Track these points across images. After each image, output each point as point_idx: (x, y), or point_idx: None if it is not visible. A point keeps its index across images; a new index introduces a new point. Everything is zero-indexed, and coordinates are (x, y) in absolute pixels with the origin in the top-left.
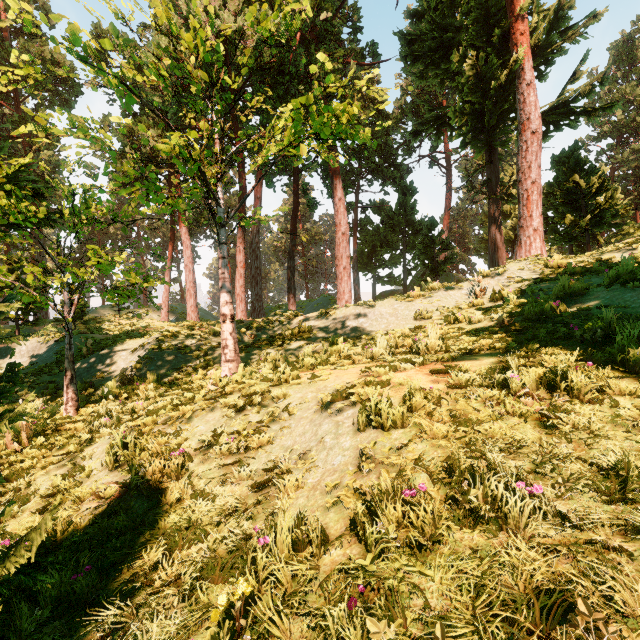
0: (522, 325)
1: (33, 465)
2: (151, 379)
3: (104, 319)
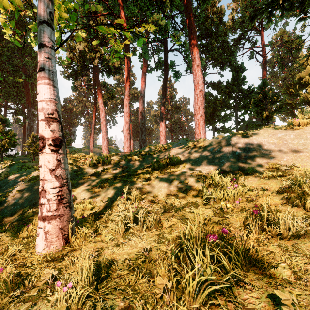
0: None
1: None
2: None
3: None
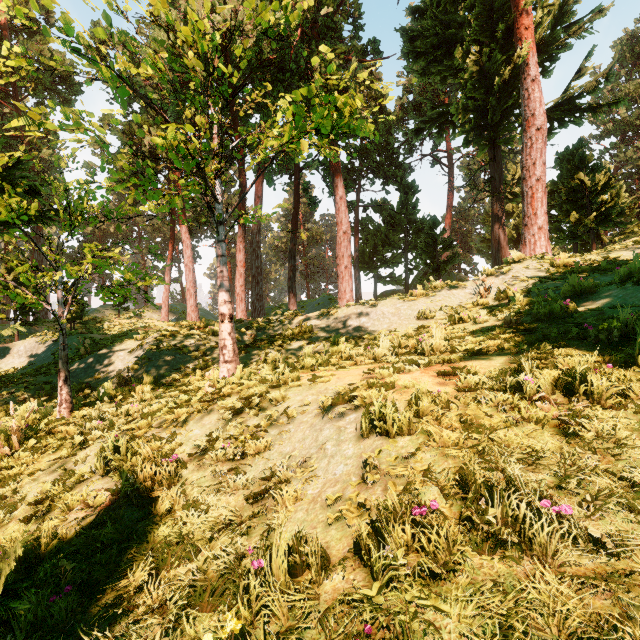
0: (531, 325)
1: (22, 470)
2: (148, 380)
3: (104, 319)
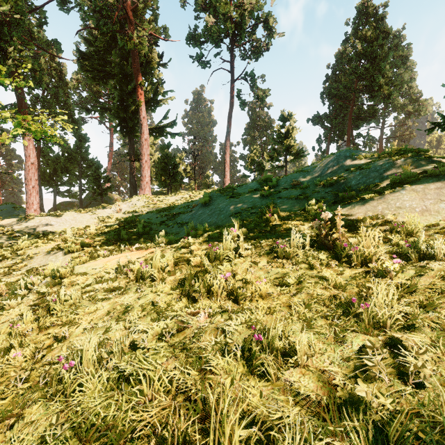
0: (125, 224)
1: None
2: None
3: None
